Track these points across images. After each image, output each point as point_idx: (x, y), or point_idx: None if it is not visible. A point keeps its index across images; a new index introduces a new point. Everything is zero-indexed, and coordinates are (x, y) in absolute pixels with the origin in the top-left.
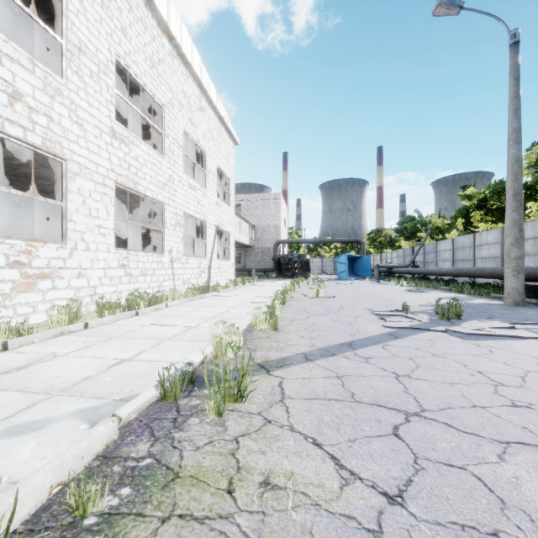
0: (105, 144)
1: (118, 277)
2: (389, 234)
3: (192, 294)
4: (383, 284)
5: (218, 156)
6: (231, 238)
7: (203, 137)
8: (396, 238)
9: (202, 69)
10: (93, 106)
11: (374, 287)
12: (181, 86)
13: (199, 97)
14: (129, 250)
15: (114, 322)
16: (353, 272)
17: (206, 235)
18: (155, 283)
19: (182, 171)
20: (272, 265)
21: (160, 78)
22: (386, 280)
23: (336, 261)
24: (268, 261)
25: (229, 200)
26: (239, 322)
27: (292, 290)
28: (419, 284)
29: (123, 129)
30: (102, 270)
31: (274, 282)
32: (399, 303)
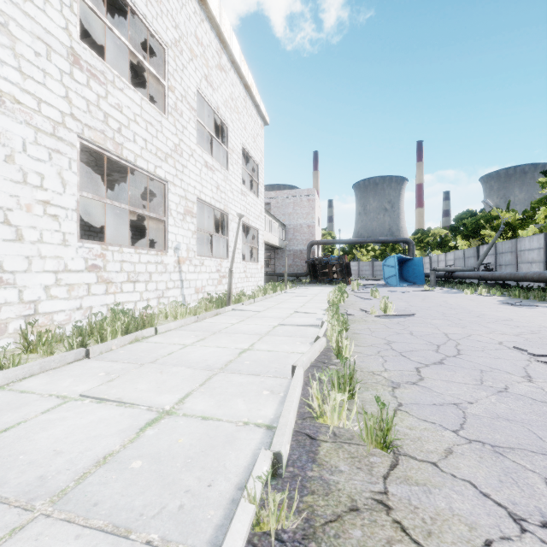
0: (58, 71)
1: (85, 286)
2: (438, 234)
3: (206, 308)
4: (452, 292)
5: (244, 134)
6: (260, 236)
7: (223, 104)
8: (447, 238)
9: (221, 13)
10: (32, 1)
11: (447, 298)
12: (194, 28)
13: (219, 51)
14: (107, 245)
15: (21, 380)
16: (401, 277)
17: (228, 230)
18: (153, 293)
19: (195, 143)
20: (305, 269)
21: (160, 5)
22: (447, 287)
23: (383, 264)
24: (300, 264)
25: (257, 190)
26: (277, 390)
27: (342, 301)
28: (507, 293)
29: (95, 58)
30: (52, 274)
31: (310, 289)
32: (541, 329)
